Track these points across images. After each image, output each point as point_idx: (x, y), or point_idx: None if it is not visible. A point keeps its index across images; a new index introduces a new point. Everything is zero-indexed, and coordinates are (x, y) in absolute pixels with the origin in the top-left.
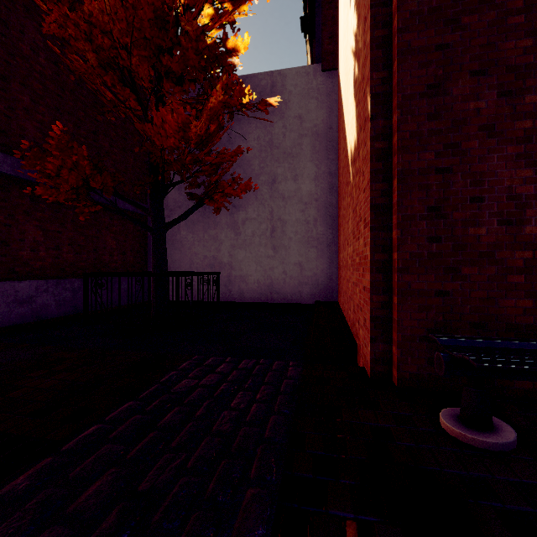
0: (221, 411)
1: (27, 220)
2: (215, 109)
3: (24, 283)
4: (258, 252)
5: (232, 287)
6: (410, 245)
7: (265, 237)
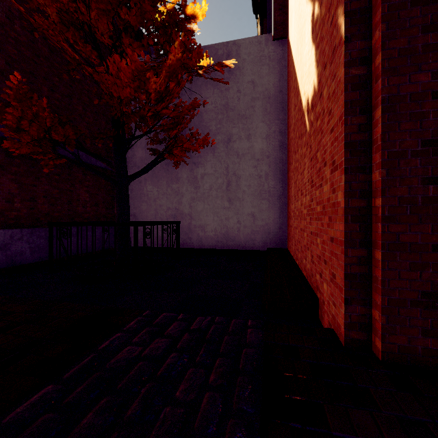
0: (162, 407)
1: (2, 173)
2: (173, 67)
3: None
4: (215, 203)
5: (191, 235)
6: (399, 188)
7: (221, 190)
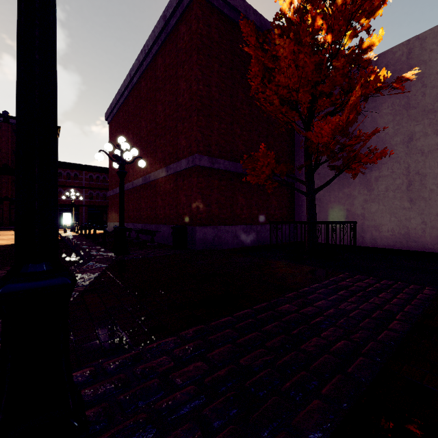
0: (372, 297)
1: (239, 193)
2: (353, 103)
3: (238, 226)
4: (391, 204)
5: (364, 234)
6: None
7: (400, 190)
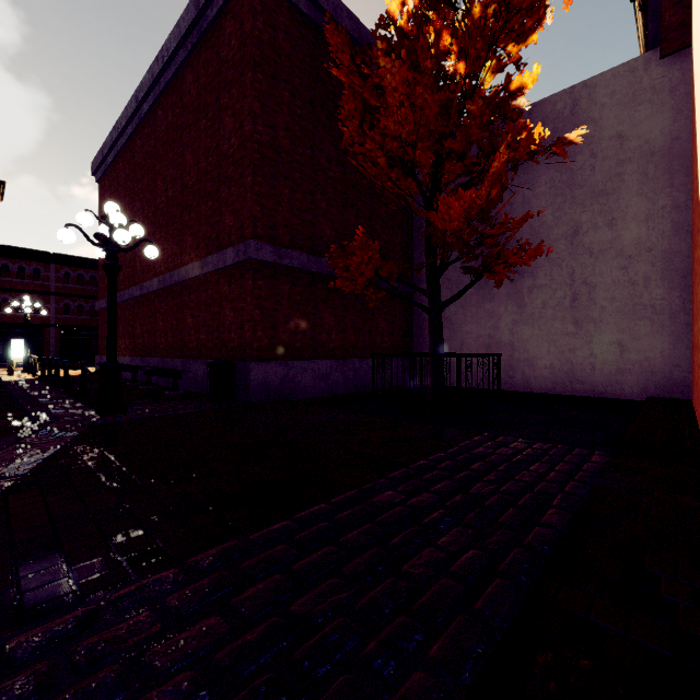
0: (521, 470)
1: (324, 308)
2: (497, 172)
3: (323, 362)
4: (550, 328)
5: (513, 373)
6: None
7: (562, 308)
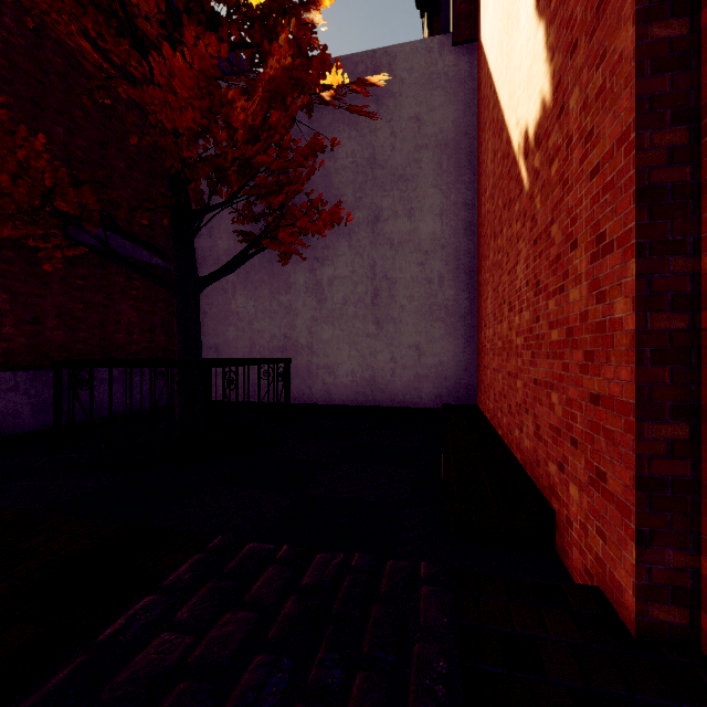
0: None
1: None
2: (278, 82)
3: None
4: (352, 328)
5: (312, 381)
6: None
7: (363, 304)
